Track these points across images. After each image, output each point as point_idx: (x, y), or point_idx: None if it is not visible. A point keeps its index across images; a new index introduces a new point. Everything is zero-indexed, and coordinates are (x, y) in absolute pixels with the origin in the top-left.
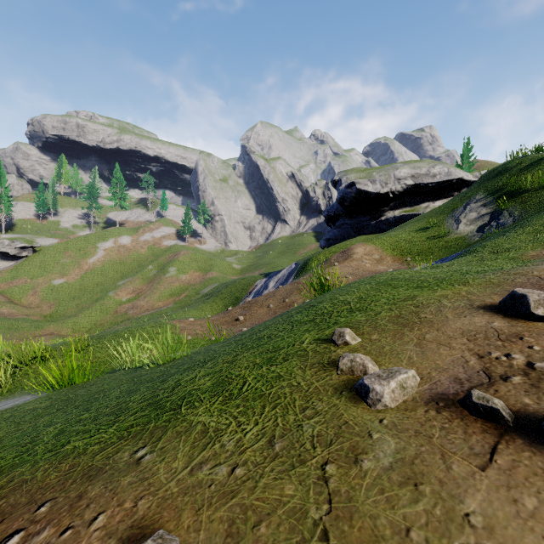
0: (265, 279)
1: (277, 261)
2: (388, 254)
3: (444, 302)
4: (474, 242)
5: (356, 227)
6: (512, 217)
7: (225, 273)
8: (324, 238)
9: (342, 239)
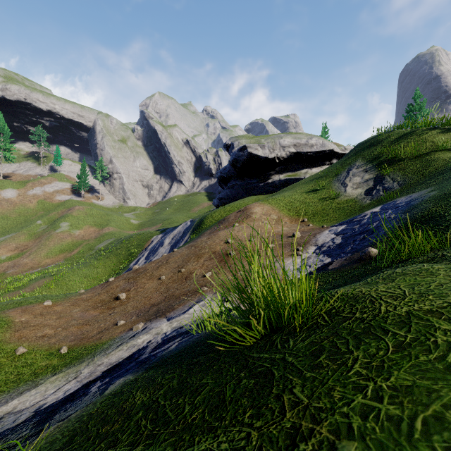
0: (161, 235)
1: (173, 217)
2: (284, 214)
3: None
4: (368, 205)
5: (246, 188)
6: (395, 182)
7: (122, 228)
8: (217, 197)
9: (233, 198)
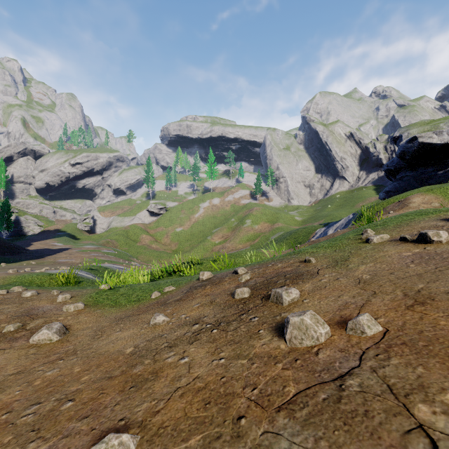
0: (324, 228)
1: (335, 213)
2: None
3: (426, 219)
4: None
5: (419, 178)
6: None
7: (289, 224)
8: (383, 191)
9: (403, 190)
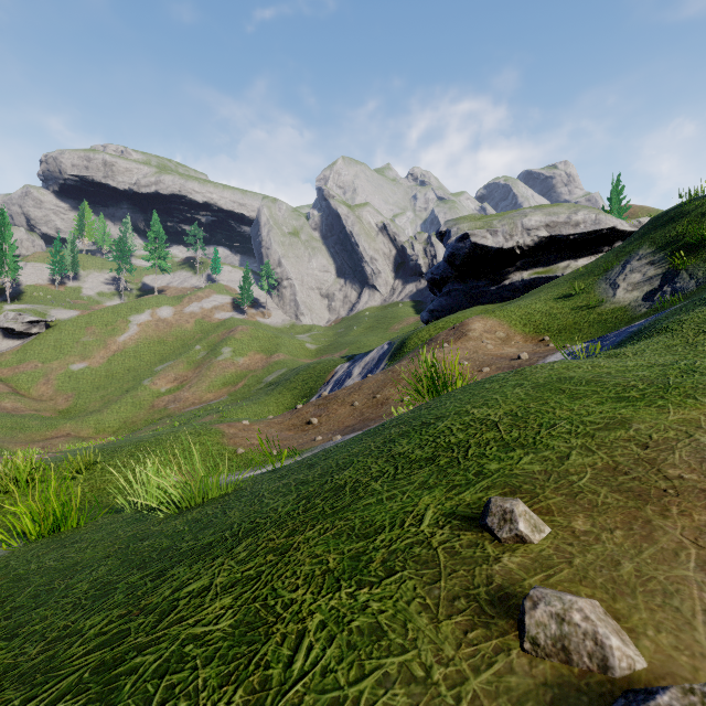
0: (348, 363)
1: (364, 339)
2: (517, 331)
3: (701, 438)
4: (641, 315)
5: (470, 294)
6: (694, 279)
7: (296, 355)
8: (426, 309)
9: (450, 310)
